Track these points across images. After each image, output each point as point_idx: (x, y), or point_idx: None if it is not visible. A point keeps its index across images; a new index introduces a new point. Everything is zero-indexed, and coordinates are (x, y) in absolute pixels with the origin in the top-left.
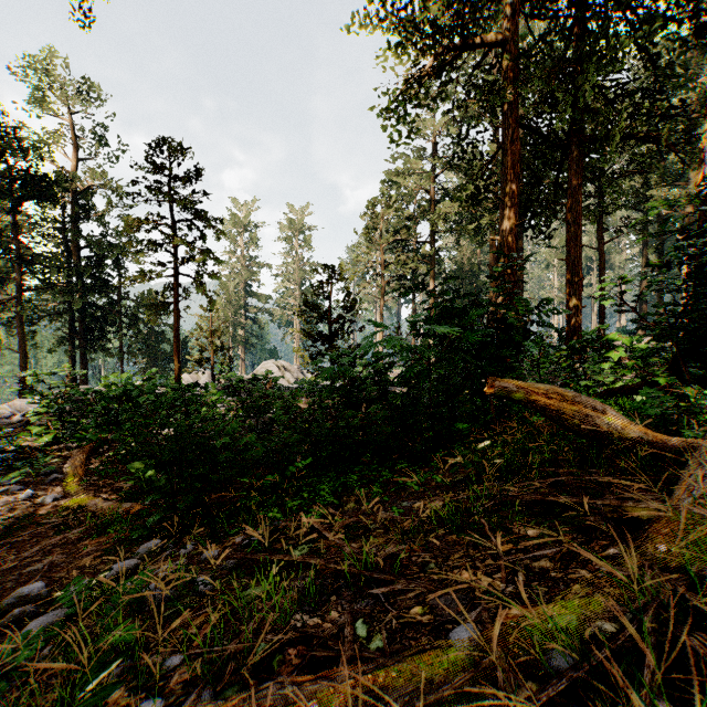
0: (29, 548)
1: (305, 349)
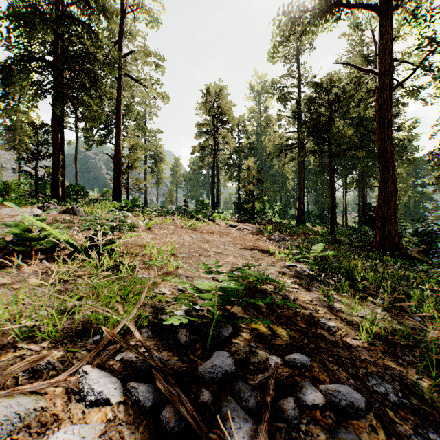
0: None
1: None
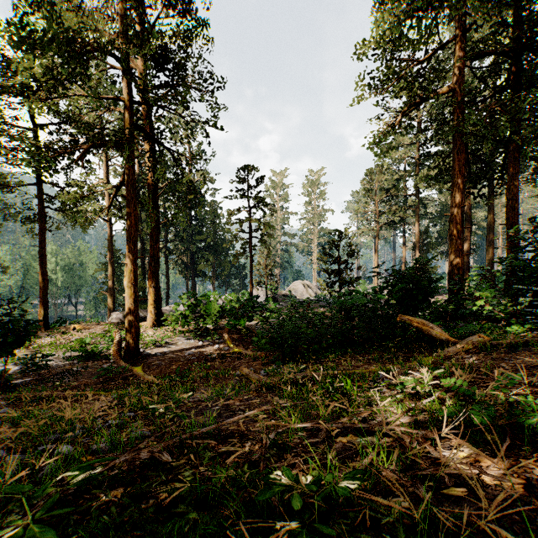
0: (232, 363)
1: (323, 281)
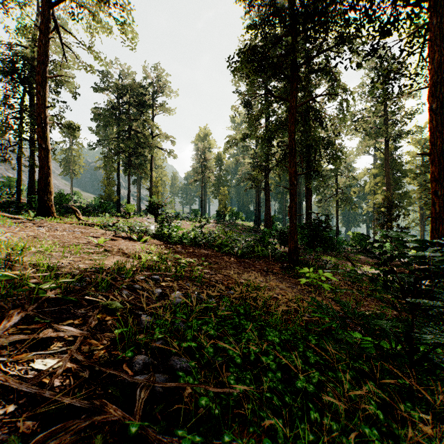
0: None
1: None
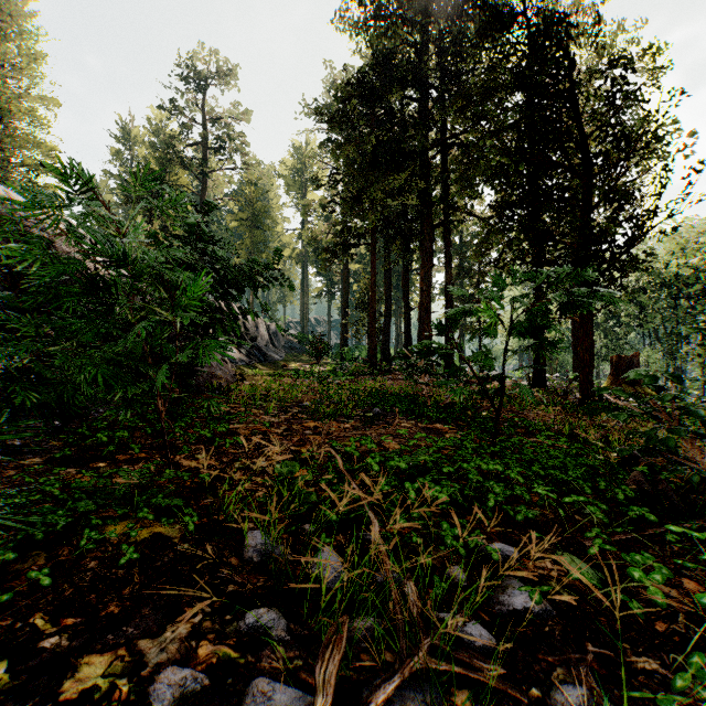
0: None
1: None
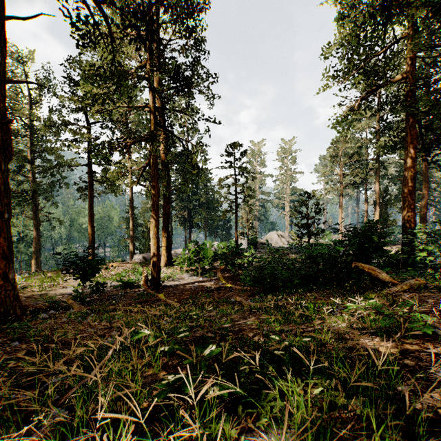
0: (226, 294)
1: (295, 233)
